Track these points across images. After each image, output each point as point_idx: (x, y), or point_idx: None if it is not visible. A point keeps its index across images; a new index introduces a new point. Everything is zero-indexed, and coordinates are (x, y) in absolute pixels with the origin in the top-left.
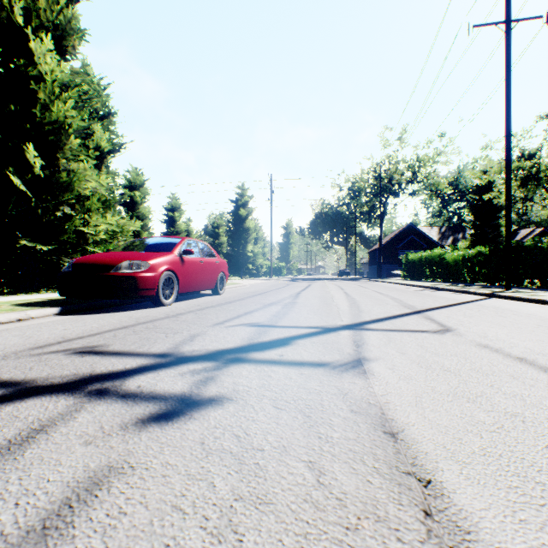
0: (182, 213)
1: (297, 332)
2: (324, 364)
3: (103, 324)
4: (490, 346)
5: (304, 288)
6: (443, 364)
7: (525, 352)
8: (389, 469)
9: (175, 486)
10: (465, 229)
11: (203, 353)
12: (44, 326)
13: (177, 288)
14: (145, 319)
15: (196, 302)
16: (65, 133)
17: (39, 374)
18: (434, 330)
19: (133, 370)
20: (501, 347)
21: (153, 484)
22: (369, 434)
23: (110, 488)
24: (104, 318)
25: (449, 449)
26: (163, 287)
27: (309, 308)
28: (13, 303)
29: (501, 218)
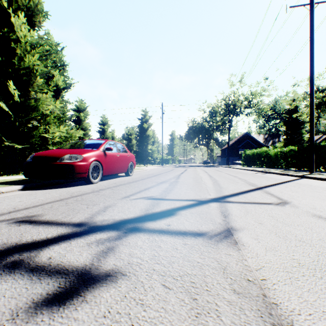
0: (109, 126)
1: (180, 204)
2: (202, 234)
3: (47, 197)
4: (323, 216)
5: (183, 172)
6: (295, 234)
7: None
8: None
9: None
10: (279, 135)
11: (110, 222)
12: (7, 199)
13: (102, 172)
14: (77, 194)
15: (114, 181)
16: (34, 75)
17: None
18: (276, 202)
19: (51, 239)
20: None
21: None
22: None
23: None
24: (50, 193)
25: None
26: (92, 171)
27: (187, 185)
28: None
29: (303, 129)
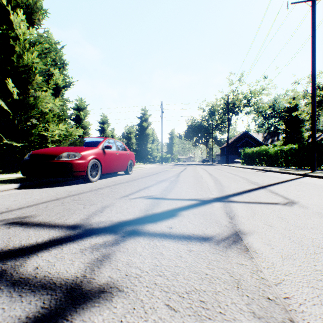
0: (109, 125)
1: (181, 204)
2: (208, 238)
3: (43, 196)
4: None
5: (182, 170)
6: (311, 239)
7: None
8: None
9: None
10: (278, 134)
11: (107, 224)
12: (2, 198)
13: (101, 171)
14: (75, 192)
15: (113, 179)
16: (33, 73)
17: None
18: (283, 202)
19: (41, 244)
20: None
21: None
22: None
23: None
24: (47, 192)
25: None
26: (91, 170)
27: (187, 184)
28: None
29: (302, 127)
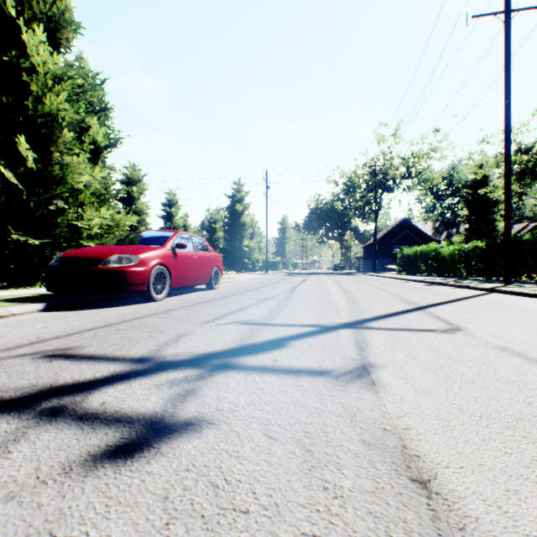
0: (179, 208)
1: (293, 331)
2: (324, 372)
3: (86, 321)
4: (509, 349)
5: (300, 283)
6: (462, 372)
7: None
8: None
9: None
10: (459, 224)
11: (187, 357)
12: (23, 324)
13: (169, 283)
14: (133, 316)
15: (189, 297)
16: (58, 126)
17: None
18: (442, 329)
19: (102, 380)
20: (522, 350)
21: None
22: (391, 483)
23: None
24: (89, 315)
25: (507, 513)
26: (155, 282)
27: (305, 304)
28: None
29: (496, 213)
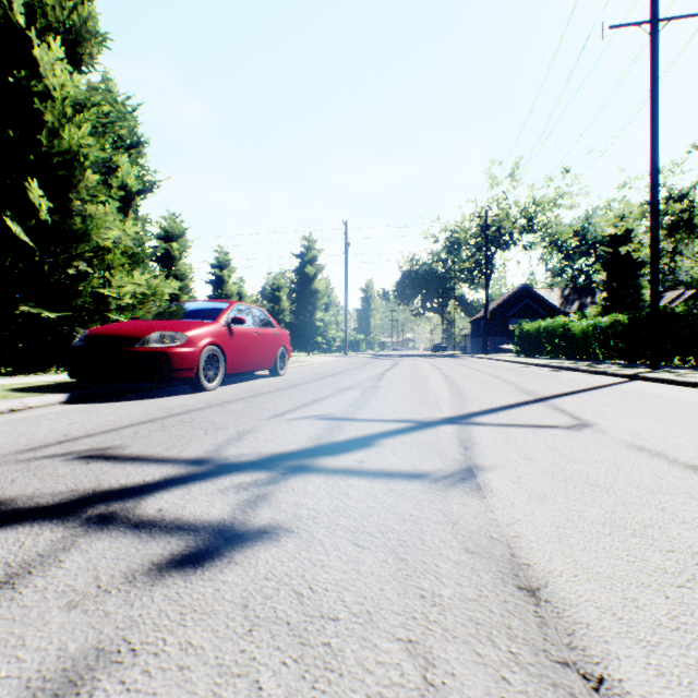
0: (233, 271)
1: (382, 428)
2: (421, 475)
3: (122, 416)
4: (647, 448)
5: (389, 368)
6: (587, 475)
7: (697, 457)
8: (534, 656)
9: (198, 689)
10: (594, 291)
11: (254, 458)
12: (44, 419)
13: (224, 368)
14: (180, 410)
15: (249, 386)
16: (80, 166)
17: (23, 490)
18: (567, 424)
19: (154, 484)
20: (663, 449)
21: (163, 684)
22: (496, 591)
23: (92, 692)
24: (125, 408)
25: (621, 619)
26: (206, 366)
27: (397, 394)
28: (7, 387)
29: (642, 278)
